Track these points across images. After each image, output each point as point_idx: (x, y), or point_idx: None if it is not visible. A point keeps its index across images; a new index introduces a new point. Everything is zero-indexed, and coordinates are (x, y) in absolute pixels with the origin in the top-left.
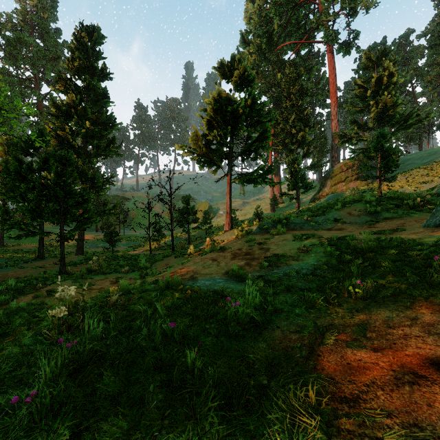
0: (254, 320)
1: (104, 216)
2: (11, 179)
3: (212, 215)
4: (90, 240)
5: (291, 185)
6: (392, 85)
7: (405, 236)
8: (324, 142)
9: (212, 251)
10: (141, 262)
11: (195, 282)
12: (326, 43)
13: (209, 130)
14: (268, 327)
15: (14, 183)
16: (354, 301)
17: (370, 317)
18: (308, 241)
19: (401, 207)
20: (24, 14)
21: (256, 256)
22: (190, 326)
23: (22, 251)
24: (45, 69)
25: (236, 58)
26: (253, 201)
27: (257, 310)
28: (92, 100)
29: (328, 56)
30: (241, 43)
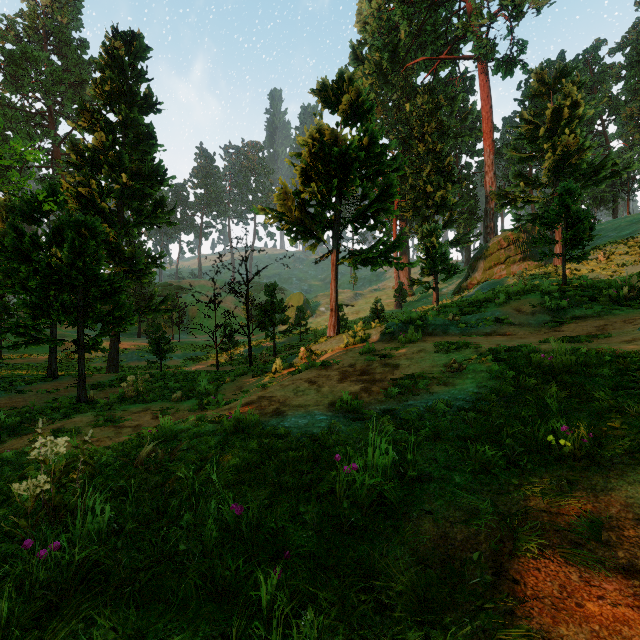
0: (382, 495)
1: (149, 314)
2: (6, 259)
3: (309, 313)
4: (129, 349)
5: (426, 269)
6: (576, 120)
7: (618, 346)
8: (473, 206)
9: (308, 367)
10: (202, 385)
11: (282, 421)
12: (477, 59)
13: (304, 185)
14: (410, 514)
15: (11, 264)
16: (557, 462)
17: (596, 496)
18: (459, 353)
19: (598, 300)
20: (33, 18)
21: (378, 376)
22: (271, 507)
23: (27, 366)
24: (63, 99)
25: (345, 76)
26: (369, 293)
27: (388, 479)
28: (131, 142)
29: (480, 79)
30: (352, 60)
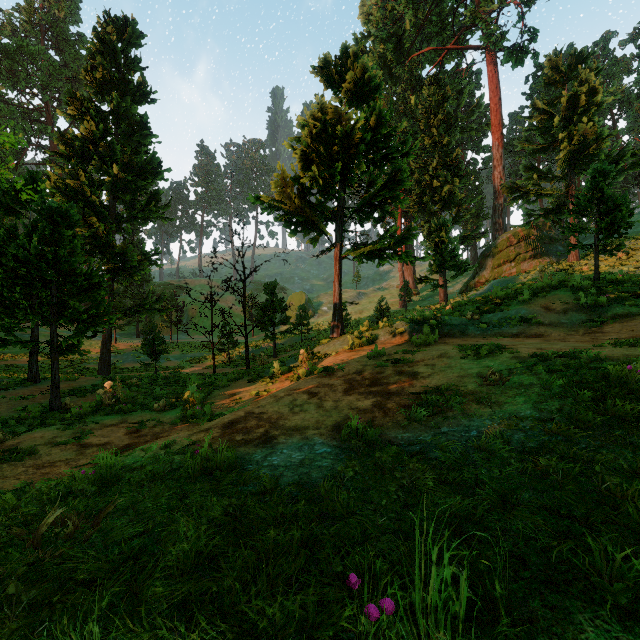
0: None
1: (143, 313)
2: None
3: (311, 313)
4: (125, 350)
5: (435, 265)
6: (594, 107)
7: None
8: (479, 203)
9: (308, 374)
10: (190, 392)
11: (270, 454)
12: (485, 49)
13: (305, 170)
14: None
15: None
16: None
17: None
18: (493, 360)
19: None
20: (30, 12)
21: (393, 387)
22: None
23: (16, 368)
24: (60, 94)
25: (349, 51)
26: (372, 292)
27: None
28: (123, 133)
29: (488, 69)
30: None
